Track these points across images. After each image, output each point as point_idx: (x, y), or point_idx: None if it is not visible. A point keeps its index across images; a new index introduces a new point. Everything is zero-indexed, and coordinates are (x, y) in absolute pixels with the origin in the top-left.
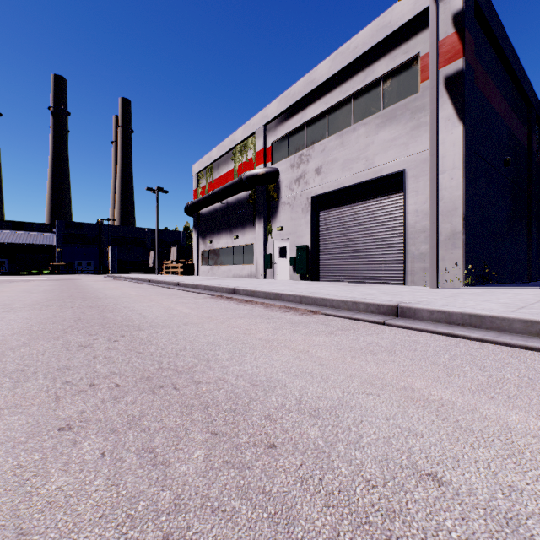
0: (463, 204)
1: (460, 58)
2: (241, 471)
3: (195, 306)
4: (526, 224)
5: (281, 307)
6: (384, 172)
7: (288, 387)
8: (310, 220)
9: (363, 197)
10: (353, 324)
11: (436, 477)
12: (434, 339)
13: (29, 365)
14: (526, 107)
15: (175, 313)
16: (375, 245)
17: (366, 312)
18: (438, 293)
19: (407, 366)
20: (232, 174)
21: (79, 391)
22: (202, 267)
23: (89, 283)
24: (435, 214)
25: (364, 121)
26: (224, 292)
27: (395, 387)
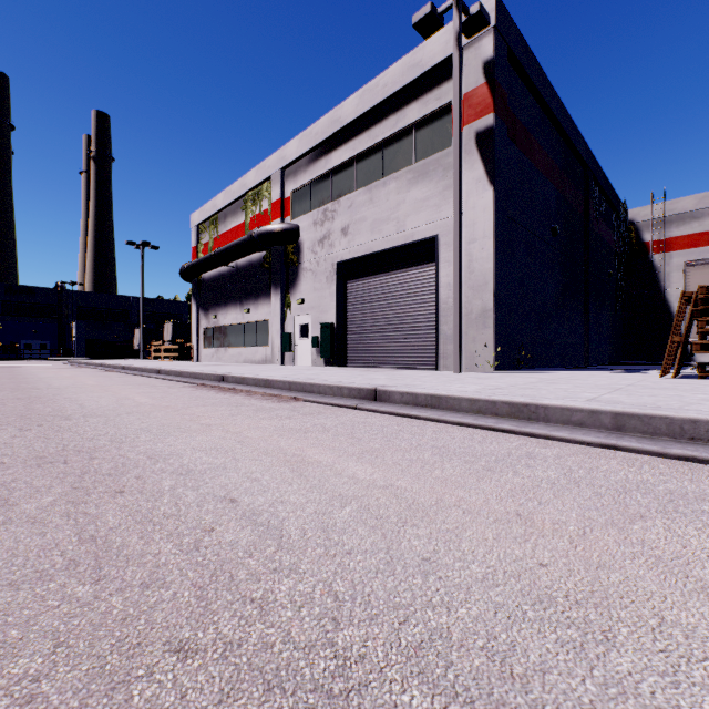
0: (494, 278)
1: (490, 113)
2: (78, 505)
3: (160, 396)
4: (582, 301)
5: (266, 395)
6: (416, 237)
7: (183, 458)
8: (335, 292)
9: (395, 266)
10: (325, 409)
11: (234, 500)
12: (387, 420)
13: None
14: (582, 169)
15: (127, 403)
16: (407, 323)
17: (349, 397)
18: (448, 377)
19: (323, 440)
20: (243, 228)
21: None
22: (205, 350)
23: (35, 371)
24: (458, 289)
25: (395, 174)
26: (212, 380)
27: (286, 455)
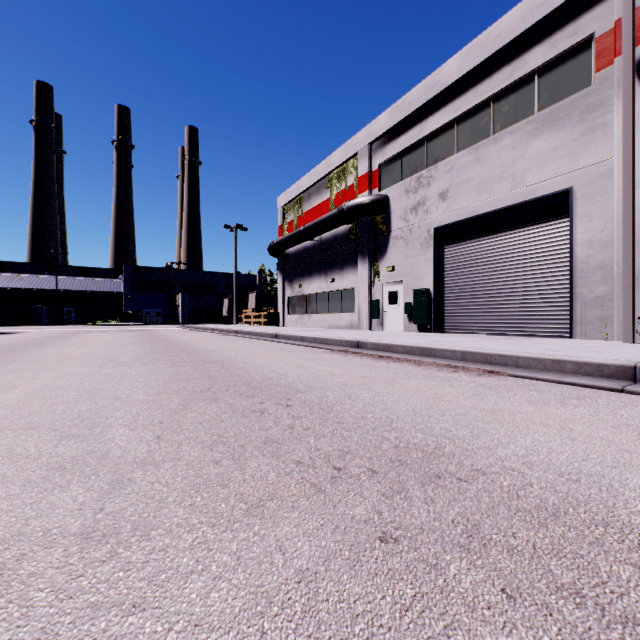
0: None
1: None
2: None
3: (327, 363)
4: None
5: (438, 365)
6: (539, 193)
7: (632, 487)
8: (431, 257)
9: (507, 227)
10: (575, 390)
11: None
12: None
13: (222, 436)
14: None
15: (314, 371)
16: (524, 287)
17: (577, 374)
18: None
19: None
20: (327, 205)
21: (333, 478)
22: (289, 317)
23: (170, 334)
24: (631, 244)
25: (509, 128)
26: (343, 346)
27: None
